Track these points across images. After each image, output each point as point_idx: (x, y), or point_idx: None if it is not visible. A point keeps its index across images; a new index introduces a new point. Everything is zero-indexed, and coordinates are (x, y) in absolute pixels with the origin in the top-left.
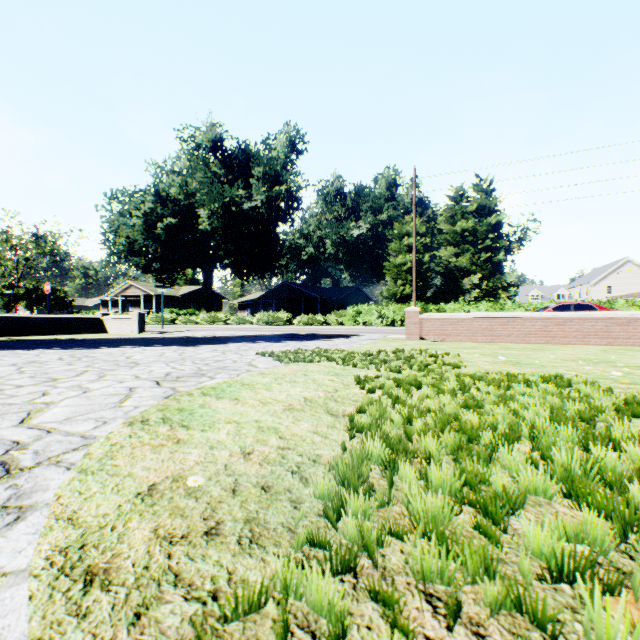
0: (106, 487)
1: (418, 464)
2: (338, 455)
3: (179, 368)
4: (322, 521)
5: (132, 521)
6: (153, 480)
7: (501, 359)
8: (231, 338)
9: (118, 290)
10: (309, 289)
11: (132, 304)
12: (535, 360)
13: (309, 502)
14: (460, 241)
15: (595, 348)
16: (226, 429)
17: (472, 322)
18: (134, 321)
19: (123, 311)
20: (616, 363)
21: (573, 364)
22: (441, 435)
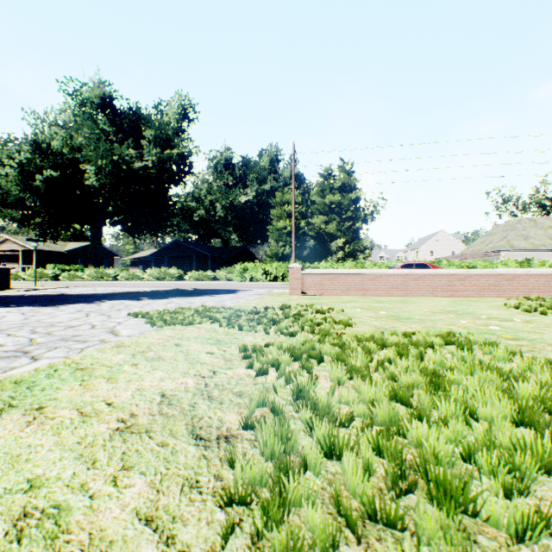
0: None
1: None
2: None
3: None
4: None
5: None
6: None
7: (382, 313)
8: (111, 295)
9: None
10: (200, 248)
11: (9, 259)
12: (410, 313)
13: None
14: (329, 211)
15: (444, 299)
16: None
17: (347, 278)
18: None
19: None
20: (476, 314)
21: (445, 317)
22: (415, 516)
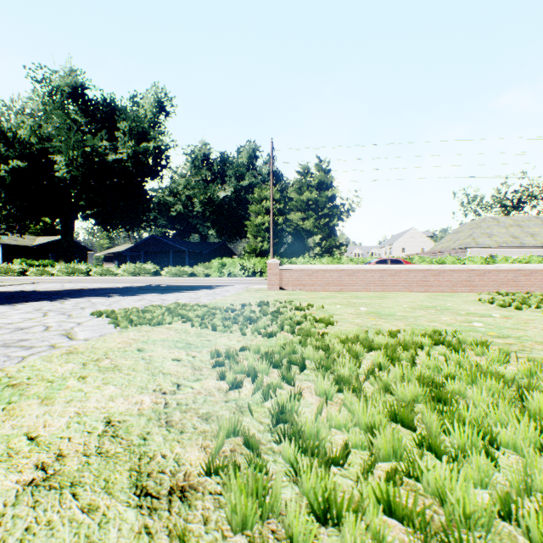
0: None
1: None
2: None
3: None
4: None
5: None
6: None
7: (362, 310)
8: (79, 292)
9: None
10: (178, 243)
11: None
12: (391, 309)
13: None
14: (306, 208)
15: (420, 295)
16: None
17: (325, 273)
18: None
19: None
20: (454, 310)
21: (425, 313)
22: None
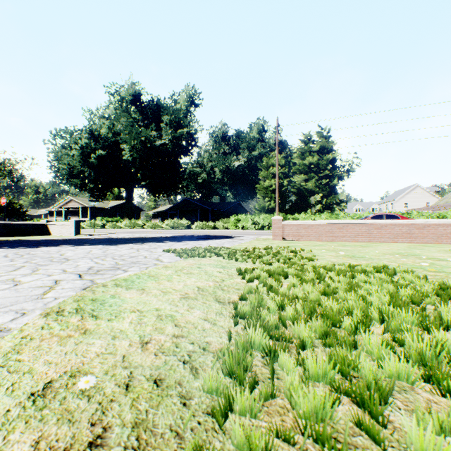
0: (1, 387)
1: (293, 349)
2: (225, 348)
3: (100, 263)
4: (210, 421)
5: (15, 432)
6: (51, 376)
7: (341, 253)
8: (145, 239)
9: (61, 203)
10: (203, 203)
11: (72, 214)
12: (365, 254)
13: (198, 397)
14: (308, 171)
15: (402, 245)
16: (130, 318)
17: (318, 227)
18: (72, 226)
19: (65, 219)
20: (420, 256)
21: (392, 257)
22: (310, 321)
